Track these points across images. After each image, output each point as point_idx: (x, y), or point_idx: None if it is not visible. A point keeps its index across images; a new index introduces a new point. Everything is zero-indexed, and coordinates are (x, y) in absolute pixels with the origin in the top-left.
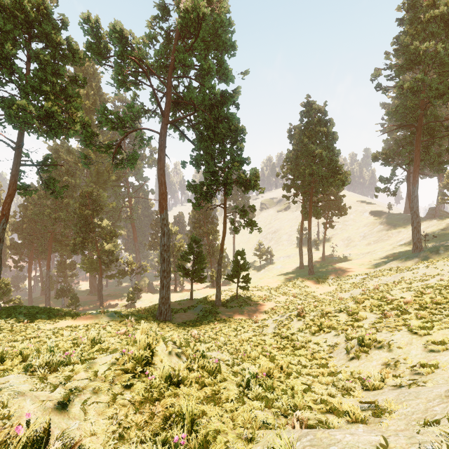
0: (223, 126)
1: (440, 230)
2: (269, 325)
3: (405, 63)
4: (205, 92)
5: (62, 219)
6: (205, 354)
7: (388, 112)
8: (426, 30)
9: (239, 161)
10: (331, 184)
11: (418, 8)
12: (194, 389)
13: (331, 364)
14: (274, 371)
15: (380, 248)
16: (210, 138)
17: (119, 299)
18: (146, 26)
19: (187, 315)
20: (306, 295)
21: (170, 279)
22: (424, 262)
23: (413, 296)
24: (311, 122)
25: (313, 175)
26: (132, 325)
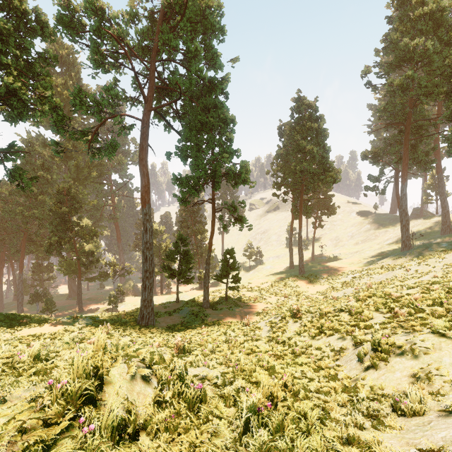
0: (211, 115)
1: (426, 229)
2: (262, 328)
3: (394, 60)
4: (192, 76)
5: (36, 217)
6: (184, 377)
7: (378, 109)
8: (415, 28)
9: (229, 152)
10: (322, 181)
11: (407, 6)
12: (161, 442)
13: (342, 376)
14: (277, 391)
15: (368, 247)
16: (197, 127)
17: (100, 303)
18: (127, 5)
19: (172, 318)
20: (298, 295)
21: (153, 280)
22: (415, 260)
23: (420, 293)
24: (302, 118)
25: (304, 172)
26: (107, 331)
